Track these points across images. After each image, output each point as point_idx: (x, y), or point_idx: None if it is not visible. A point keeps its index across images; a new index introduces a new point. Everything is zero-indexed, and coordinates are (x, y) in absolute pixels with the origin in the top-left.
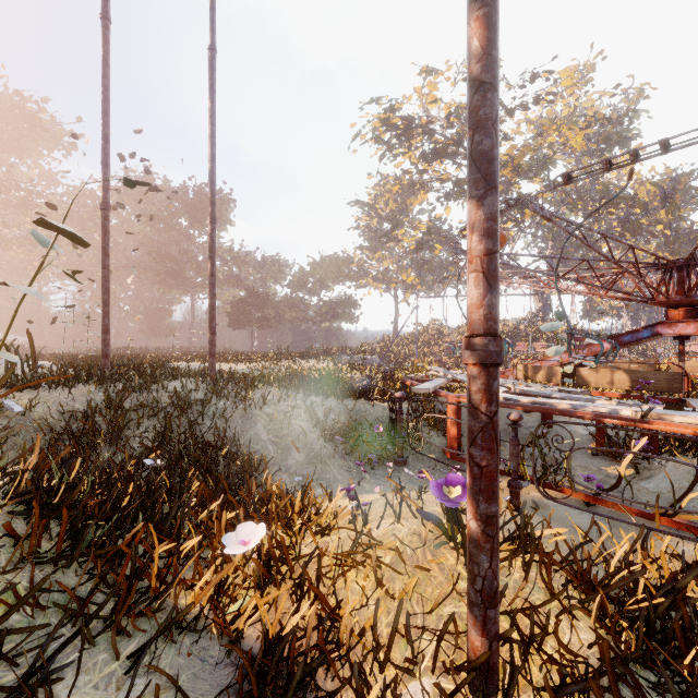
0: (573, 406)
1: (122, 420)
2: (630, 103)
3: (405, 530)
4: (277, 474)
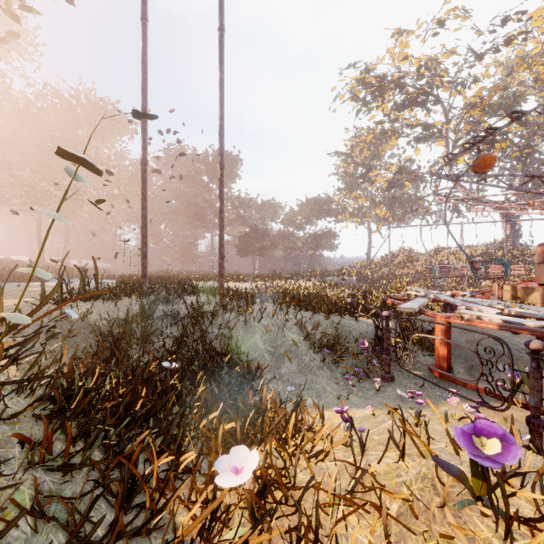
0: None
1: (149, 327)
2: None
3: (412, 472)
4: (272, 381)
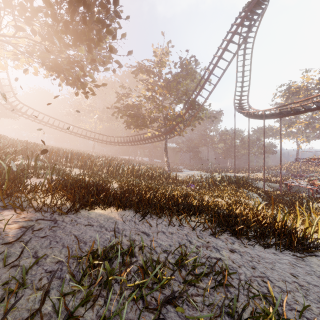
0: (301, 185)
1: None
2: None
3: (277, 191)
4: None
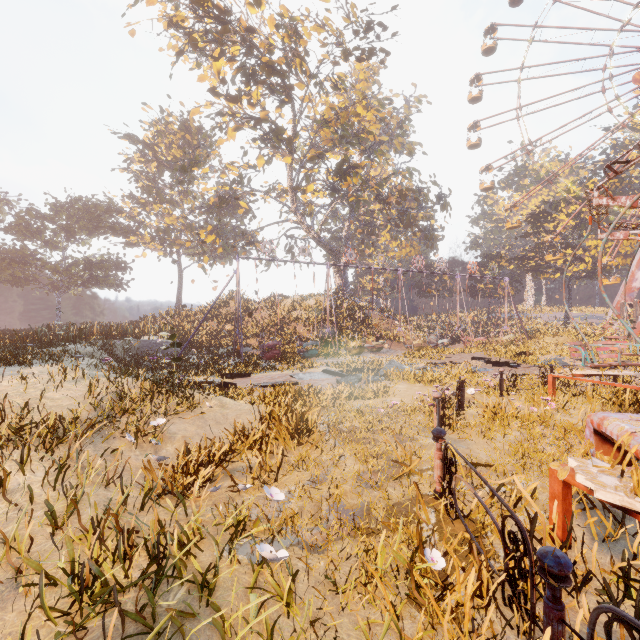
0: None
1: None
2: (408, 111)
3: None
4: None
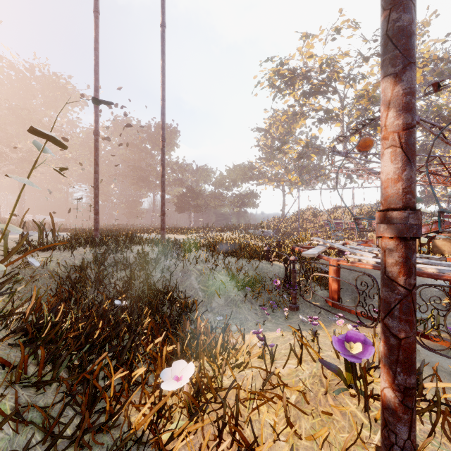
0: (439, 270)
1: (102, 272)
2: None
3: (306, 372)
4: (205, 313)
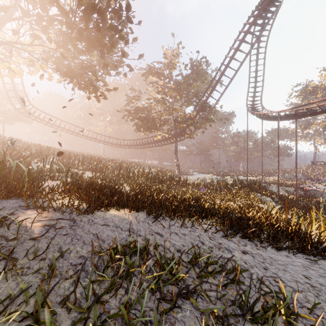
0: (318, 189)
1: None
2: None
3: (293, 196)
4: None
